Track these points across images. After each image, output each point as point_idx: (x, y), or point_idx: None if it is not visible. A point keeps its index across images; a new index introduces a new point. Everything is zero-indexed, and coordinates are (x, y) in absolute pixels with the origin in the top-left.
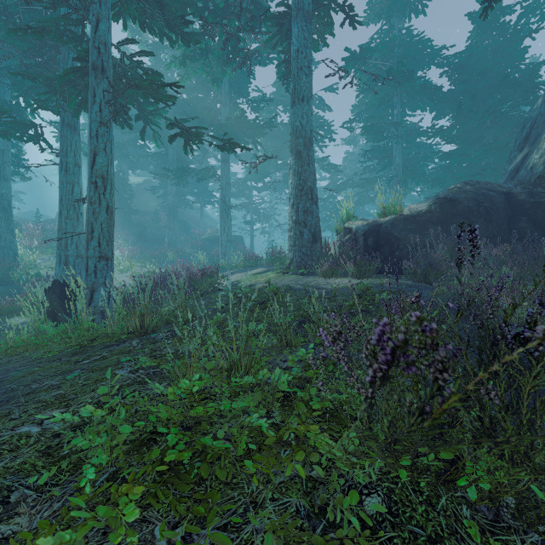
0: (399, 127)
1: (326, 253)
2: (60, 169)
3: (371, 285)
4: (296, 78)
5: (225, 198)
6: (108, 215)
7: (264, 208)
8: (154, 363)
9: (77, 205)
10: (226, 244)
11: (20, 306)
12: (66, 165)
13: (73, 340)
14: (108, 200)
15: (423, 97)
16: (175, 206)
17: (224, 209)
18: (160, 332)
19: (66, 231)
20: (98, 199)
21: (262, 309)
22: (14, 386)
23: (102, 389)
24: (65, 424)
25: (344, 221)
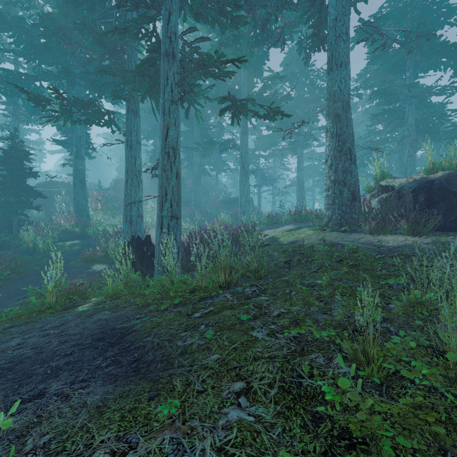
0: (412, 88)
1: (370, 210)
2: (126, 146)
3: (437, 243)
4: (334, 46)
5: (244, 165)
6: (177, 181)
7: (268, 173)
8: (301, 329)
9: (138, 175)
10: (245, 205)
11: (98, 256)
12: (131, 143)
13: (184, 293)
14: (177, 167)
15: (440, 56)
16: (199, 174)
17: (243, 174)
18: (242, 286)
19: (131, 196)
20: (170, 167)
21: (350, 268)
22: (156, 340)
23: (342, 383)
24: (268, 410)
25: (377, 180)
